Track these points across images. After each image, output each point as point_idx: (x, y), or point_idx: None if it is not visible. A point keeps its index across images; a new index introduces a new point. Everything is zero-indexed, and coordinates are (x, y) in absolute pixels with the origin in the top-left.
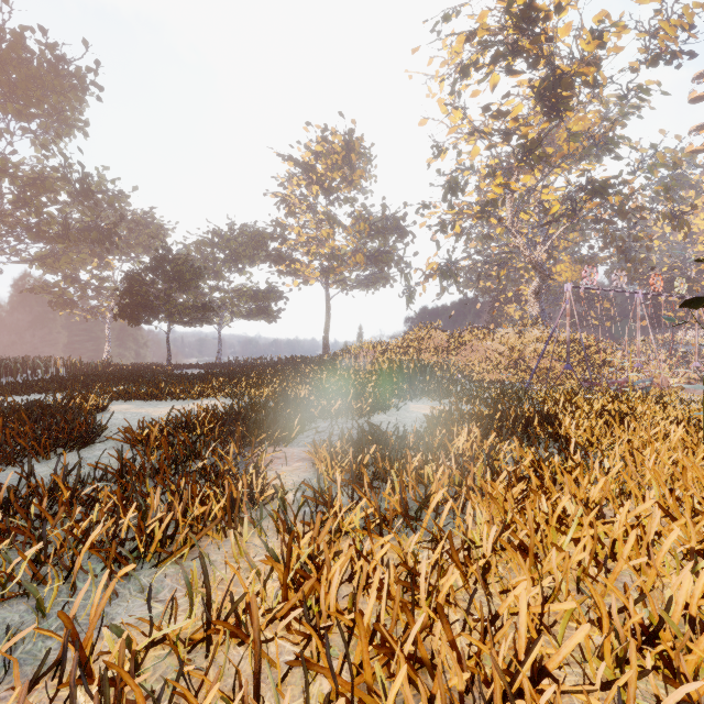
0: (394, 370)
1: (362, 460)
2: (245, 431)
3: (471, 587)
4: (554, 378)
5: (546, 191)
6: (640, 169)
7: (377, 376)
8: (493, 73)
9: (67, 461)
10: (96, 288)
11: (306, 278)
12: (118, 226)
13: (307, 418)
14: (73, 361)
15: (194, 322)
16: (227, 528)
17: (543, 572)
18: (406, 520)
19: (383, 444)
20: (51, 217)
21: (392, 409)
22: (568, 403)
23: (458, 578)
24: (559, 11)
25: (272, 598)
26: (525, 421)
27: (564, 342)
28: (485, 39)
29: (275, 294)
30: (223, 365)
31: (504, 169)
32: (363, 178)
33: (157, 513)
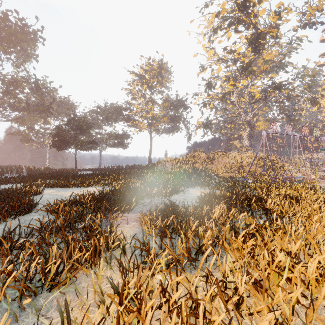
0: (182, 171)
1: (166, 223)
2: (108, 205)
3: (228, 309)
4: (257, 175)
5: (252, 88)
6: (297, 77)
7: (174, 175)
8: (228, 32)
9: (16, 222)
10: (42, 133)
11: (140, 128)
12: (52, 104)
13: (139, 197)
14: (30, 167)
15: (87, 149)
16: (93, 264)
17: (273, 304)
18: (190, 261)
19: (177, 213)
20: (20, 99)
21: (181, 192)
22: (267, 190)
23: (220, 301)
24: (259, 2)
25: (112, 319)
26: (247, 200)
27: (261, 158)
28: (225, 15)
29: (126, 135)
30: (101, 169)
31: (233, 77)
32: (167, 82)
33: (53, 259)
